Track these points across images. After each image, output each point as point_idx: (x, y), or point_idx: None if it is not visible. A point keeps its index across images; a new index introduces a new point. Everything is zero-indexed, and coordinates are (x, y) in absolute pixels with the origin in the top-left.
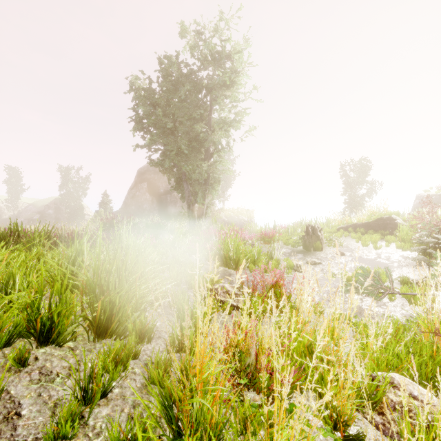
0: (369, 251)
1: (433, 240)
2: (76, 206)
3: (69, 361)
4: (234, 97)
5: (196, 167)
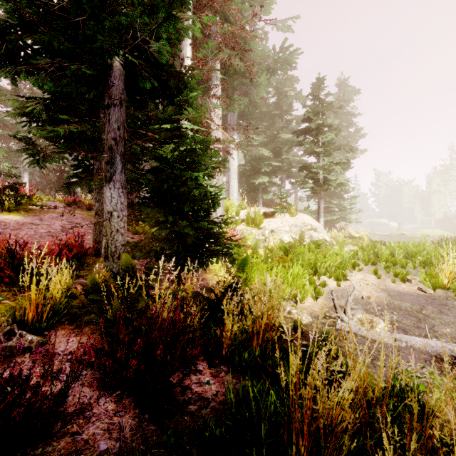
0: None
1: None
2: None
3: None
4: None
5: None
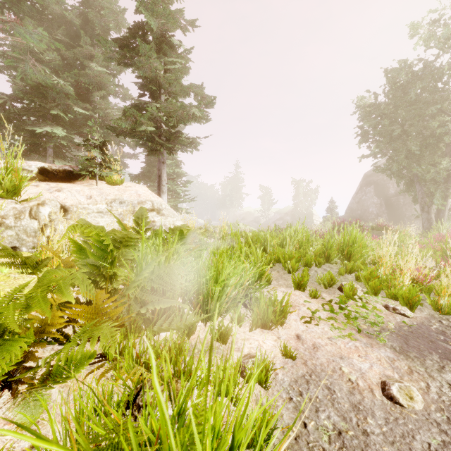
0: None
1: None
2: (306, 213)
3: (336, 267)
4: None
5: (429, 167)
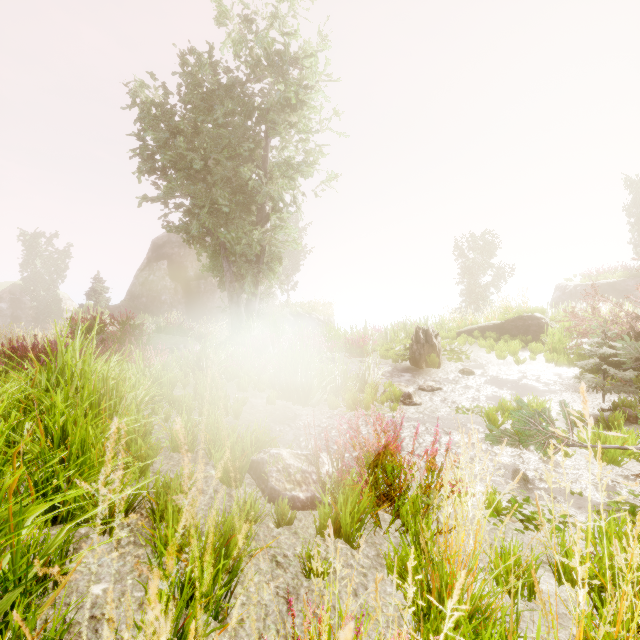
0: (509, 368)
1: (611, 352)
2: (48, 297)
3: None
4: (304, 126)
5: (242, 235)
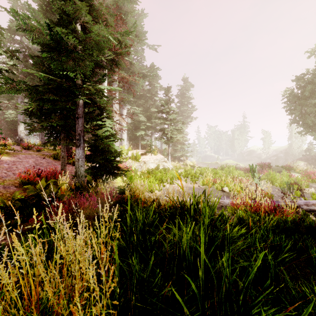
0: None
1: None
2: (298, 151)
3: None
4: None
5: (312, 134)
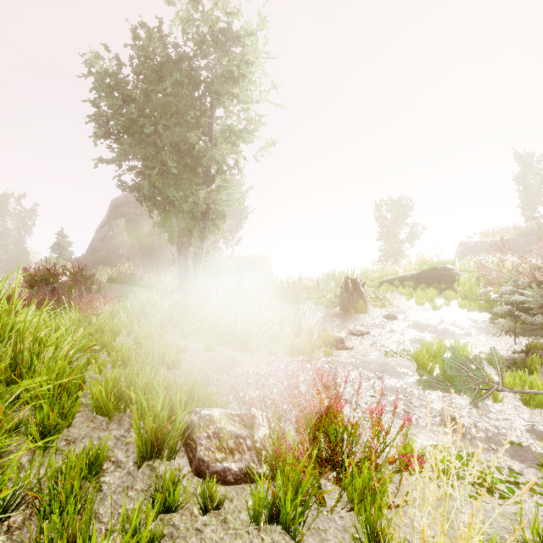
0: (427, 313)
1: (524, 299)
2: (17, 250)
3: None
4: (245, 97)
5: (188, 194)
